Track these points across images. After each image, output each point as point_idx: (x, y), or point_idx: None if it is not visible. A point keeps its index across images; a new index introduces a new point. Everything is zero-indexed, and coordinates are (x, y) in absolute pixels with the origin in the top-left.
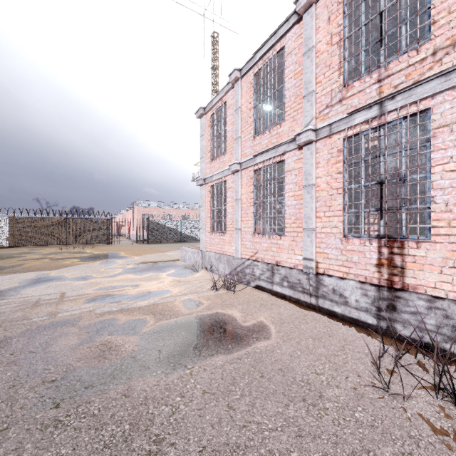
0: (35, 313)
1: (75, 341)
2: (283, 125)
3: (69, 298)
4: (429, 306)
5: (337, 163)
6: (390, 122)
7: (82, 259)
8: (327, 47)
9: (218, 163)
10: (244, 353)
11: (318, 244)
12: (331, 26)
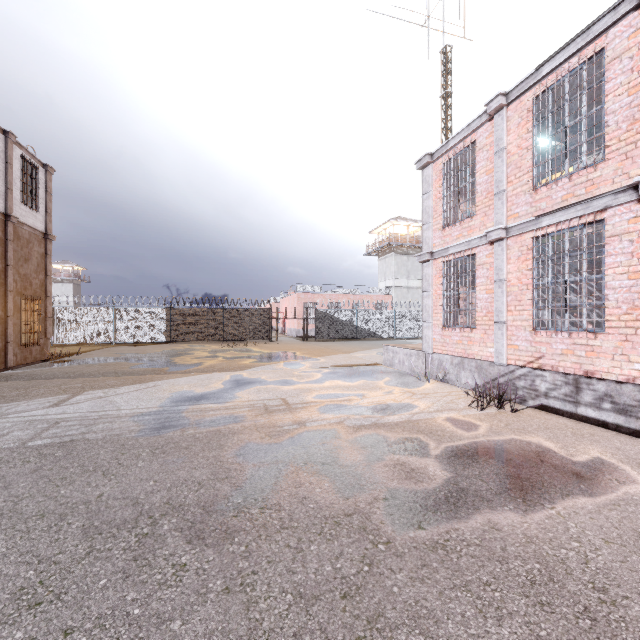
0: (278, 420)
1: (360, 457)
2: (602, 167)
3: (296, 405)
4: None
5: None
6: None
7: (259, 359)
8: None
9: (458, 230)
10: (616, 498)
11: None
12: None
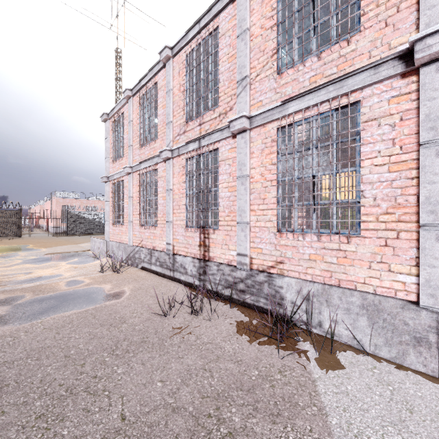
0: None
1: None
2: (157, 142)
3: None
4: (218, 269)
5: (183, 176)
6: (204, 152)
7: None
8: (178, 92)
9: (118, 164)
10: (92, 308)
11: (174, 233)
12: (180, 78)
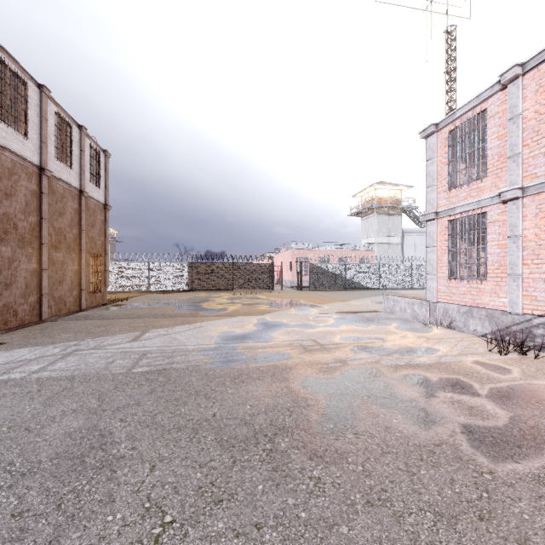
0: (320, 358)
1: (414, 393)
2: None
3: (328, 346)
4: None
5: None
6: None
7: (271, 306)
8: None
9: (465, 191)
10: None
11: None
12: None
